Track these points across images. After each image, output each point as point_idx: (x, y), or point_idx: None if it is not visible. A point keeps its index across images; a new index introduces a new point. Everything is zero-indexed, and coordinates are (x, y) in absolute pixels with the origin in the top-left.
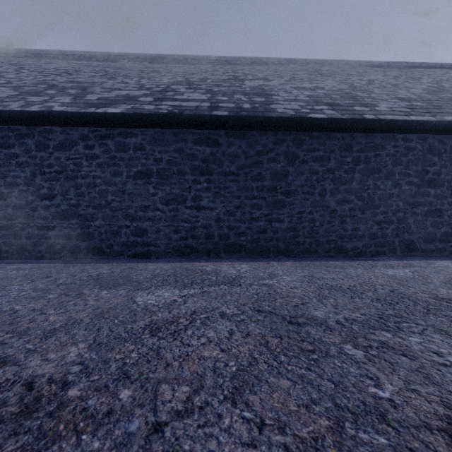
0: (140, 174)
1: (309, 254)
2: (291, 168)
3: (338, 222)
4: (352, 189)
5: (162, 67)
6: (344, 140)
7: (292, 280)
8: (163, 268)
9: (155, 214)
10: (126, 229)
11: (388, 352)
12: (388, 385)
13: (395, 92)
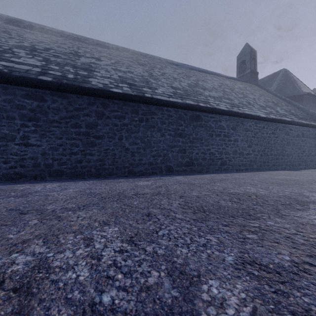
0: None
1: (112, 175)
2: (100, 121)
3: (130, 155)
4: (139, 136)
5: (16, 30)
6: (134, 107)
7: (72, 191)
8: None
9: None
10: None
11: (53, 219)
12: (22, 233)
13: (172, 83)
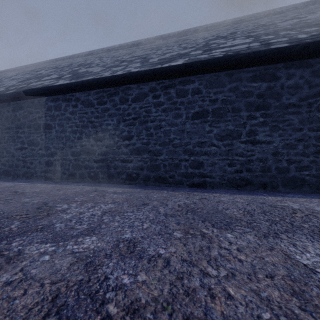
0: (197, 115)
1: None
2: None
3: None
4: None
5: (189, 37)
6: None
7: None
8: (239, 202)
9: (211, 149)
10: (185, 162)
11: None
12: None
13: None
